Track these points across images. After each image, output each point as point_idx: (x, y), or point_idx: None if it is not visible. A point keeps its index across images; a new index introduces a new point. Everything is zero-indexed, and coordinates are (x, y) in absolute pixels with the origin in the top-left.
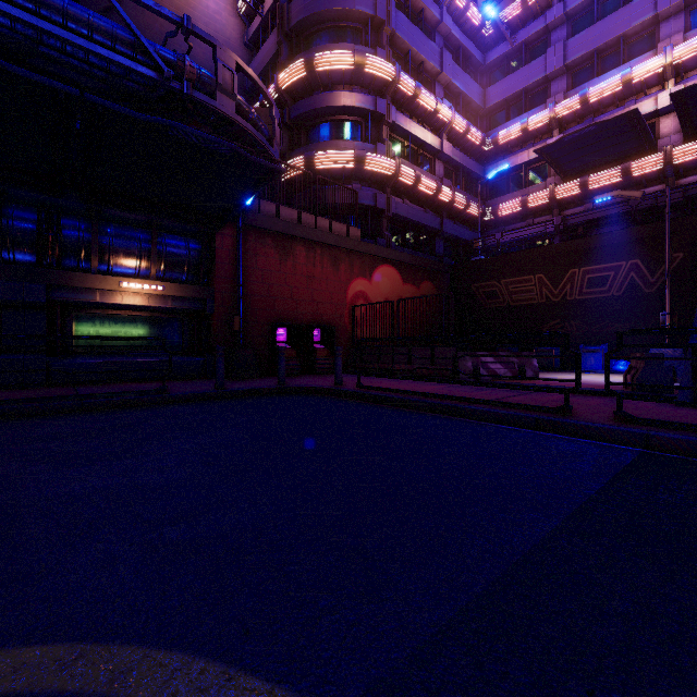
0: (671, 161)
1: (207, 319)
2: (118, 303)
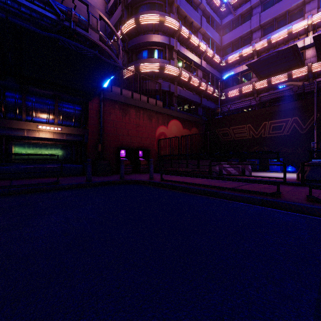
0: (311, 70)
1: (85, 145)
2: (36, 136)
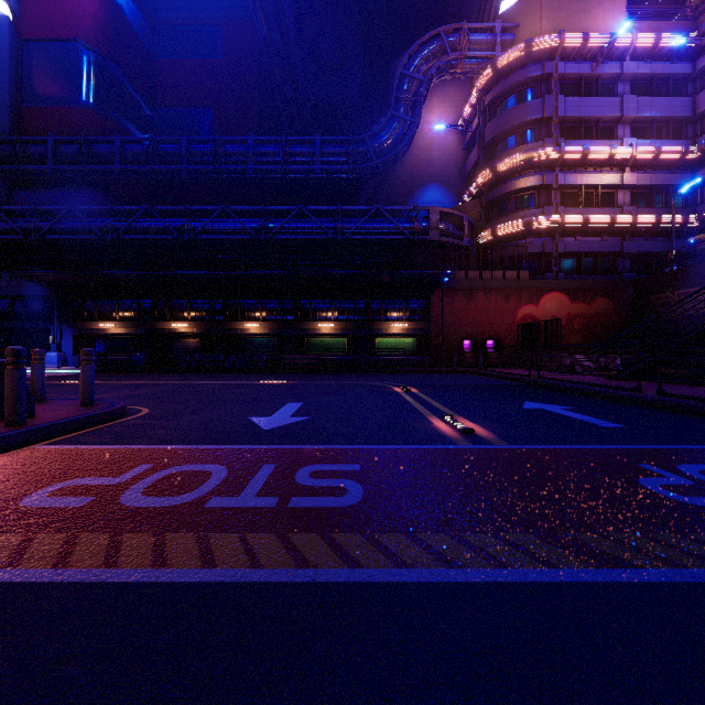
0: None
1: (428, 338)
2: (390, 333)
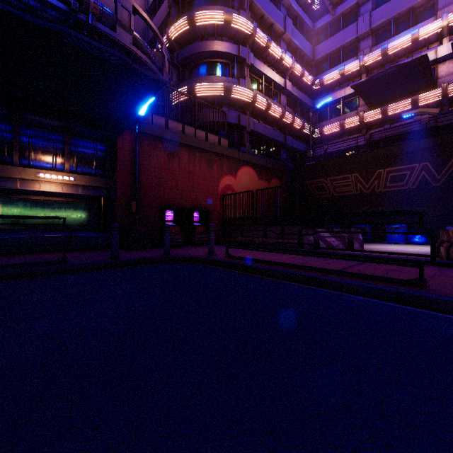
0: (447, 94)
1: (111, 204)
2: (36, 190)
